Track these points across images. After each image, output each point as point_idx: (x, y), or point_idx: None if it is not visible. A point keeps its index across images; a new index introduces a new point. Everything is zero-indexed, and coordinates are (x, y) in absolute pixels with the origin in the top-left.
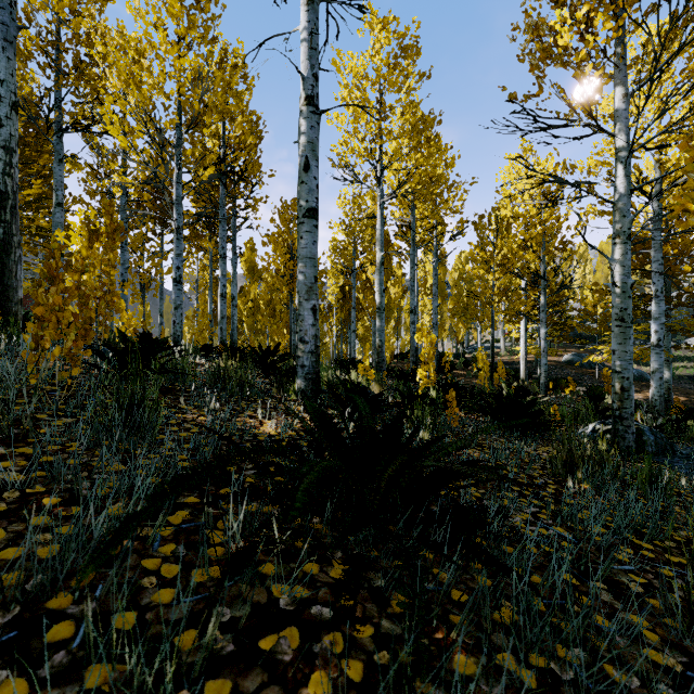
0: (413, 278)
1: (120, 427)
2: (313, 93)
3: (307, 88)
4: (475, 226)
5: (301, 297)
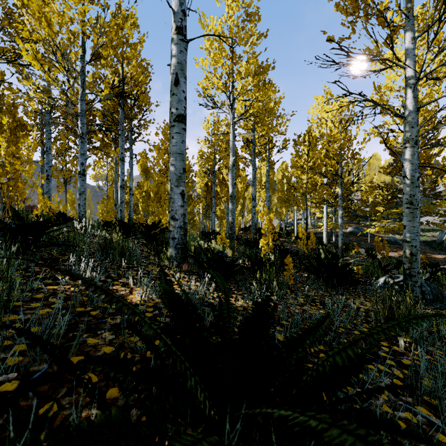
0: (254, 176)
1: None
2: (182, 25)
3: (177, 20)
4: (295, 142)
5: (173, 184)
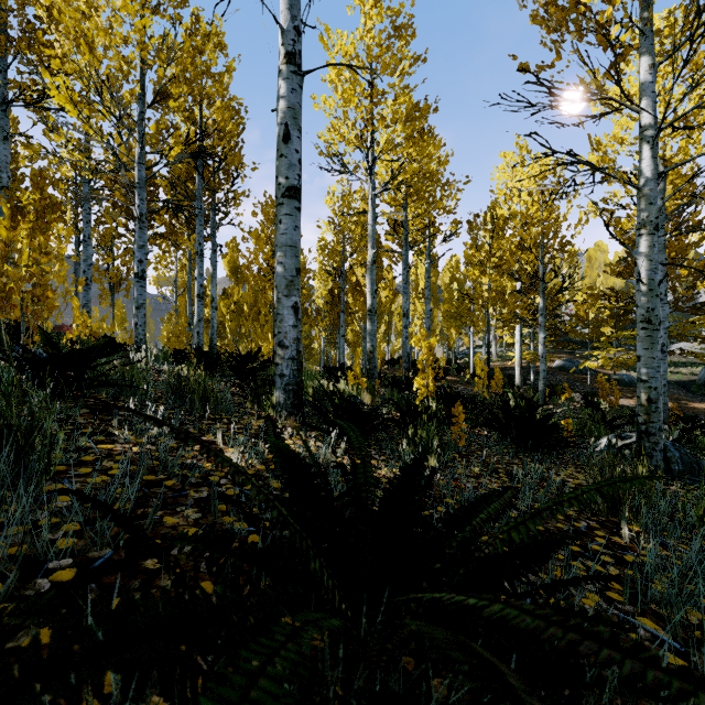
0: (406, 279)
1: None
2: (295, 50)
3: (287, 43)
4: (470, 225)
5: (280, 293)
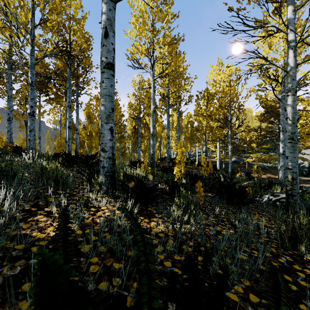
0: (168, 121)
1: None
2: None
3: None
4: (197, 97)
5: (103, 121)
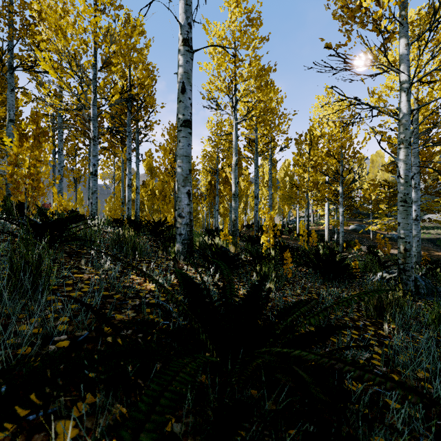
0: (256, 175)
1: (6, 293)
2: (188, 37)
3: (183, 33)
4: (296, 141)
5: (179, 184)
